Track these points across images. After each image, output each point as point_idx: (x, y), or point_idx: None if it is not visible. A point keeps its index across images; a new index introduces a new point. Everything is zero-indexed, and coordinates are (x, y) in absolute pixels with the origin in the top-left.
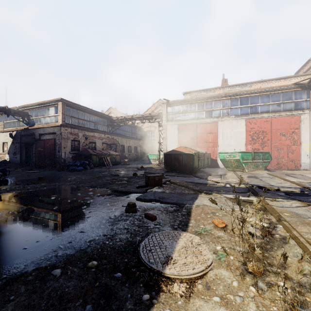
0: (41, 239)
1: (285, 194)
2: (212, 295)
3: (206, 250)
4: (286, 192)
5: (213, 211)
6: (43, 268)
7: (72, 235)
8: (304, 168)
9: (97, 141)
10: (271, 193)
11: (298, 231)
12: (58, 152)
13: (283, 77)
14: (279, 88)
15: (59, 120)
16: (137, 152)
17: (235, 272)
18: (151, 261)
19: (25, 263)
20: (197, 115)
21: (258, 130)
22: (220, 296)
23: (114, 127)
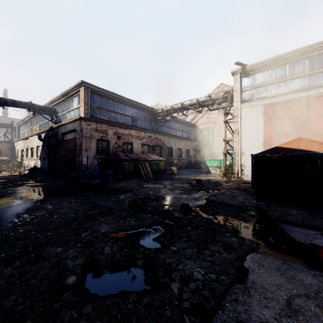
0: None
1: None
2: None
3: None
4: None
5: None
6: None
7: None
8: None
9: (135, 141)
10: None
11: None
12: (77, 157)
13: None
14: None
15: (81, 112)
16: (189, 157)
17: None
18: None
19: None
20: (308, 81)
21: None
22: None
23: (159, 123)
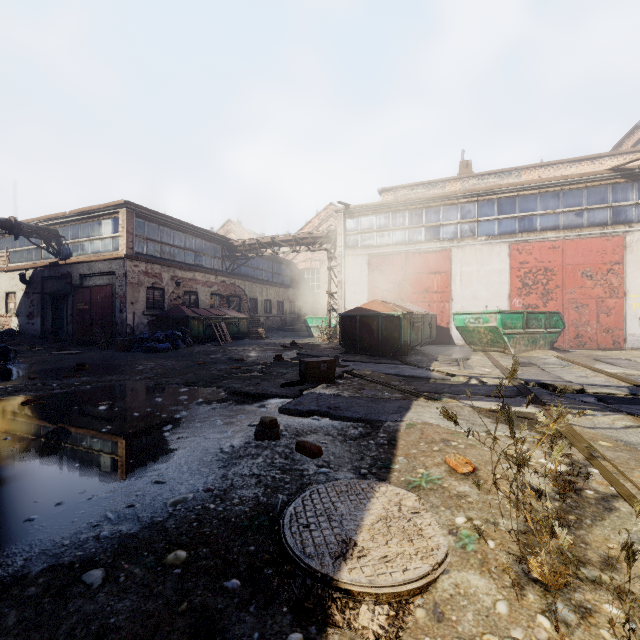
0: (67, 498)
1: (596, 400)
2: (448, 636)
3: (433, 526)
4: (599, 395)
5: (445, 436)
6: (66, 568)
7: (136, 489)
8: (634, 346)
9: (201, 289)
10: (567, 398)
11: (634, 481)
12: (119, 313)
13: (586, 157)
14: (580, 179)
15: (121, 246)
16: (283, 313)
17: (502, 580)
18: (309, 551)
19: (27, 555)
20: (407, 235)
21: (535, 266)
22: (469, 639)
23: (236, 261)
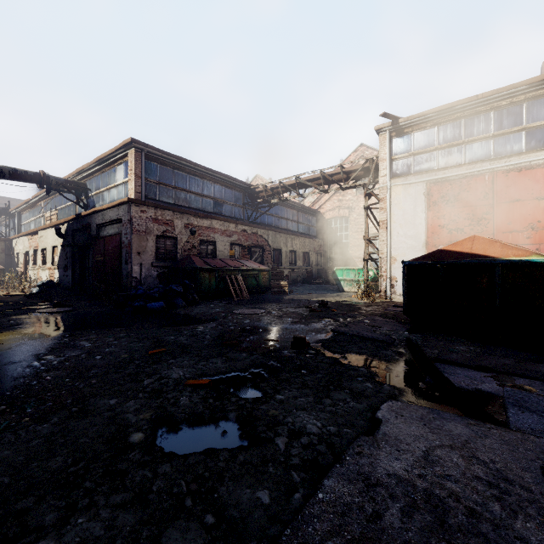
0: None
1: None
2: None
3: None
4: None
5: None
6: None
7: None
8: None
9: (220, 238)
10: None
11: None
12: (124, 264)
13: None
14: None
15: (129, 190)
16: (309, 264)
17: None
18: None
19: None
20: (493, 147)
21: None
22: None
23: (259, 210)
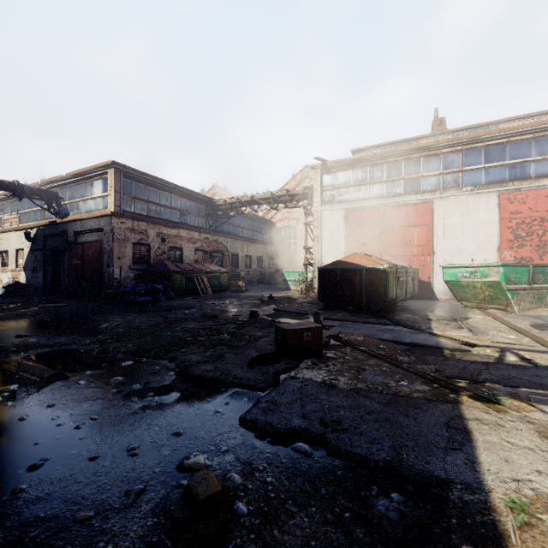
0: None
1: None
2: None
3: None
4: None
5: None
6: None
7: None
8: None
9: (186, 245)
10: None
11: None
12: (106, 267)
13: None
14: None
15: (109, 204)
16: (262, 267)
17: None
18: None
19: None
20: (385, 189)
21: (529, 216)
22: None
23: (219, 220)
